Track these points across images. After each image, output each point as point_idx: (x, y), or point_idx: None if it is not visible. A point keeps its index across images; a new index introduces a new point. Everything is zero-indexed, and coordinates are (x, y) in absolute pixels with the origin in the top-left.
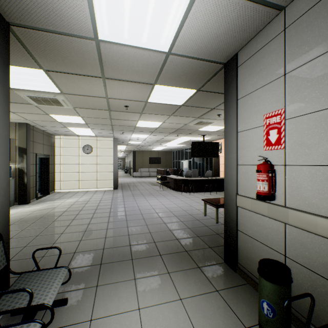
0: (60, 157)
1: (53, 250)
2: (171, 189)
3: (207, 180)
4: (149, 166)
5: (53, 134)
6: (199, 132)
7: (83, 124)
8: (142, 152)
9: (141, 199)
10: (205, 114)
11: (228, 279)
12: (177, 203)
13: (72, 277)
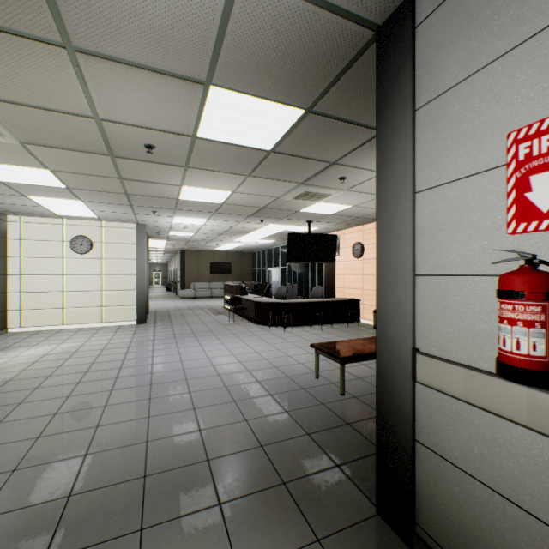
0: (19, 259)
1: None
2: (251, 321)
3: (315, 304)
4: (211, 279)
5: (1, 211)
6: (301, 216)
7: (61, 189)
8: (198, 253)
9: (190, 344)
10: (317, 176)
11: None
12: (260, 351)
13: None
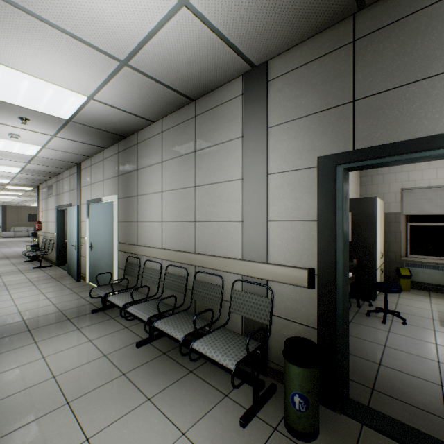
0: None
1: None
2: None
3: None
4: (29, 225)
5: None
6: None
7: None
8: (18, 208)
9: (6, 249)
10: None
11: None
12: None
13: None
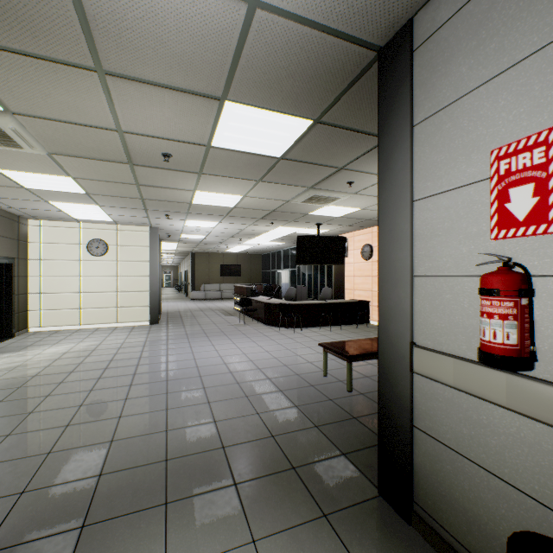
0: (39, 262)
1: None
2: (261, 322)
3: (324, 305)
4: (221, 281)
5: (23, 215)
6: (310, 218)
7: (81, 195)
8: (208, 255)
9: (203, 344)
10: (325, 180)
11: (397, 548)
12: (270, 351)
13: None
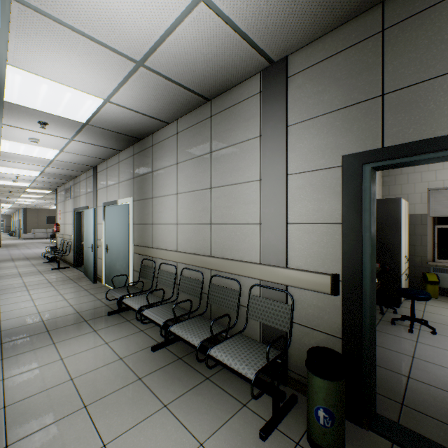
0: None
1: None
2: None
3: None
4: (48, 227)
5: None
6: None
7: None
8: (38, 210)
9: (26, 250)
10: None
11: None
12: None
13: None
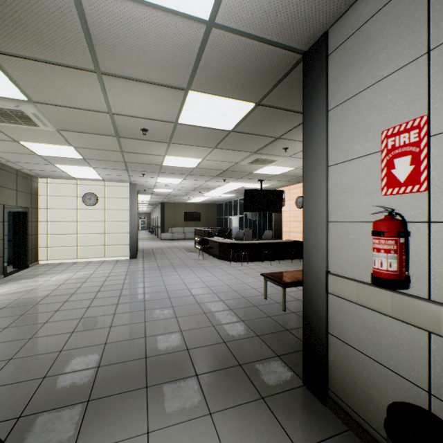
0: (46, 210)
1: (5, 374)
2: (216, 257)
3: (266, 244)
4: (185, 225)
5: (35, 175)
6: (254, 176)
7: (79, 159)
8: (174, 205)
9: (171, 274)
10: (266, 147)
11: (315, 421)
12: (223, 279)
13: (26, 436)
